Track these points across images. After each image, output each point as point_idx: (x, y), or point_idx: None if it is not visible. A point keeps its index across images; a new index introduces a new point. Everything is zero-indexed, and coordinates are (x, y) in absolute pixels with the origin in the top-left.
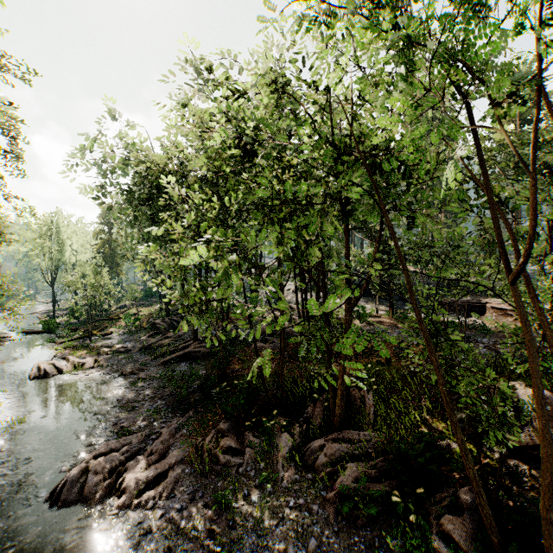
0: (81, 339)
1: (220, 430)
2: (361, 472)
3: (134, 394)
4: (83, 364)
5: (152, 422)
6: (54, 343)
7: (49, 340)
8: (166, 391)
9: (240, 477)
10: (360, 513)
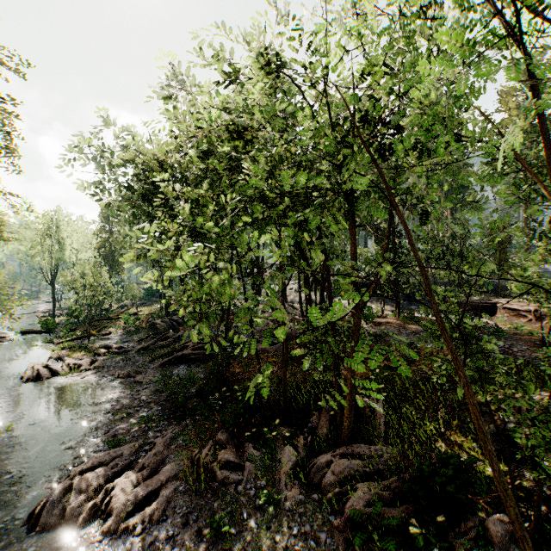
0: (80, 339)
1: (218, 441)
2: (374, 494)
3: (129, 399)
4: (79, 366)
5: (146, 430)
6: (52, 343)
7: (47, 341)
8: (163, 396)
9: (239, 496)
10: (374, 545)
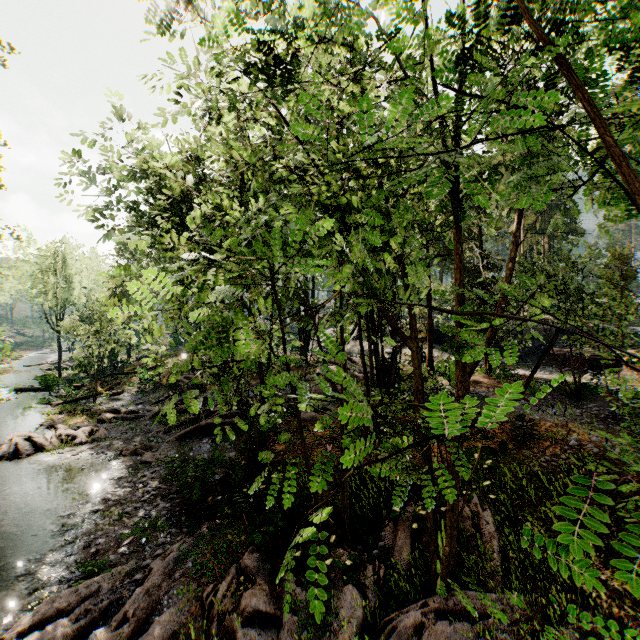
0: (84, 399)
1: (244, 569)
2: None
3: (129, 489)
4: (72, 438)
5: (143, 544)
6: (50, 405)
7: (44, 401)
8: (175, 485)
9: None
10: None
